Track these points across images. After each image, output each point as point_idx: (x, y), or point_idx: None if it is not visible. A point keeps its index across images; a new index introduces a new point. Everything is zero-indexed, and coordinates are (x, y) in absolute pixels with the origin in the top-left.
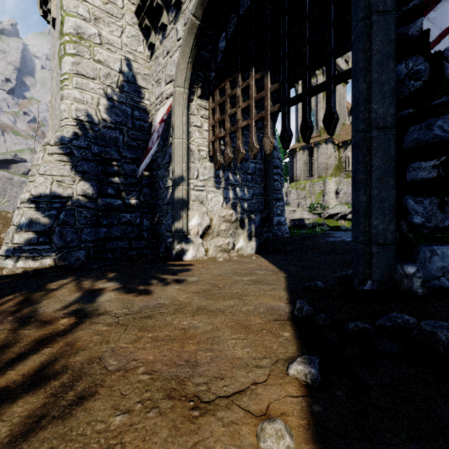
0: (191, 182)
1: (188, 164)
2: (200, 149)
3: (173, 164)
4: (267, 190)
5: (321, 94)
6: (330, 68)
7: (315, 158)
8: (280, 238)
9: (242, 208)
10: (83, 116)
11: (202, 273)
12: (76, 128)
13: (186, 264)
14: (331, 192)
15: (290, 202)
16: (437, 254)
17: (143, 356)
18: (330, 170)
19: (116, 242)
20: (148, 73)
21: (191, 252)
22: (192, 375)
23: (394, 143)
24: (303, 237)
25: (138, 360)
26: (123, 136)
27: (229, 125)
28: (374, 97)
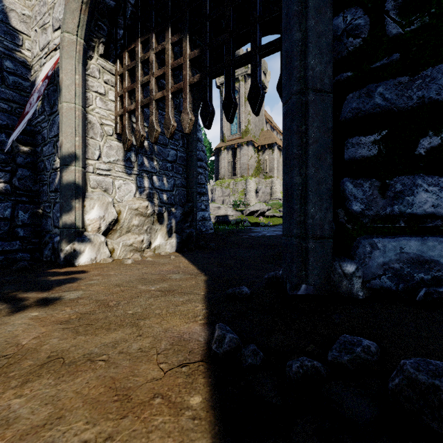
0: (89, 163)
1: (84, 139)
2: (103, 123)
3: (61, 136)
4: (190, 181)
5: (243, 99)
6: (255, 36)
7: (238, 158)
8: (205, 234)
9: (160, 200)
10: None
11: (93, 285)
12: None
13: (77, 271)
14: (252, 191)
15: (215, 199)
16: (378, 248)
17: None
18: (251, 171)
19: None
20: (29, 14)
21: (89, 254)
22: None
23: (332, 112)
24: (227, 233)
25: None
26: None
27: (141, 97)
28: (311, 50)
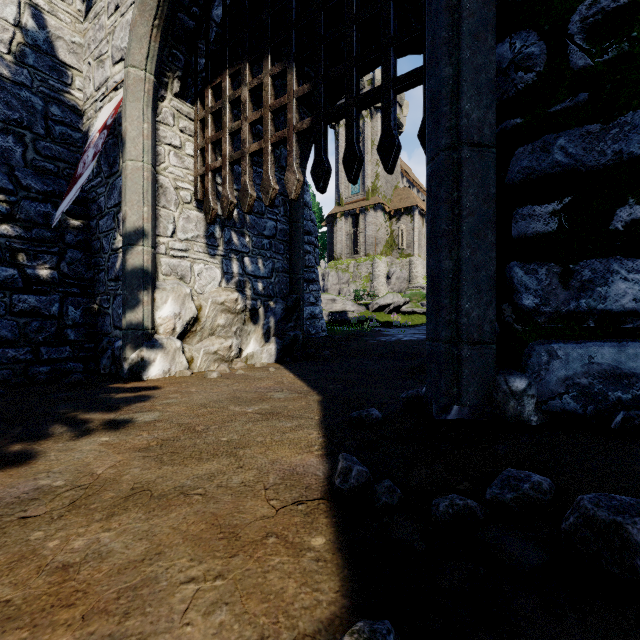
0: (161, 242)
1: (155, 209)
2: (179, 186)
3: (124, 206)
4: (294, 264)
5: (369, 143)
6: (388, 65)
7: (361, 229)
8: (315, 339)
9: (254, 291)
10: None
11: (171, 404)
12: None
13: (147, 387)
14: (381, 276)
15: (328, 288)
16: (558, 357)
17: None
18: (379, 247)
19: (2, 350)
20: (81, 42)
21: (160, 364)
22: None
23: (494, 173)
24: (346, 336)
25: None
26: (25, 149)
27: (230, 150)
28: (466, 91)
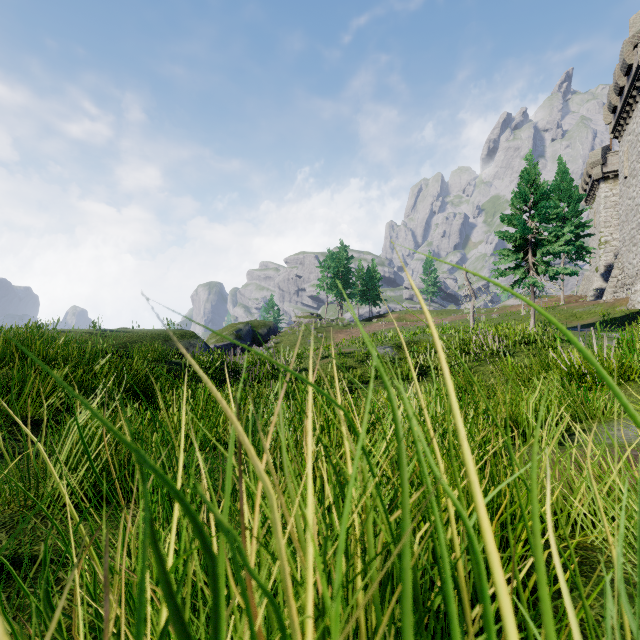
0: None
1: None
2: None
3: None
4: None
5: None
6: None
7: None
8: None
9: None
10: (606, 264)
11: None
12: (604, 268)
13: None
14: None
15: None
16: None
17: None
18: None
19: None
20: None
21: None
22: None
23: None
24: None
25: None
26: None
27: None
28: None
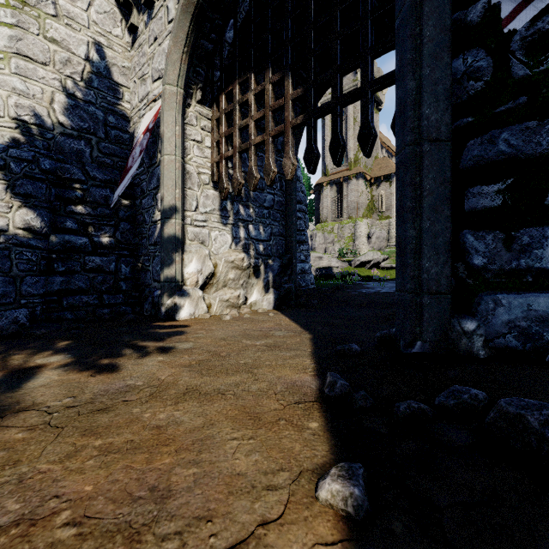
0: (187, 215)
1: (183, 190)
2: (200, 172)
3: (162, 189)
4: (288, 229)
5: (351, 120)
6: (366, 70)
7: (344, 195)
8: (305, 290)
9: (256, 251)
10: (28, 115)
11: (200, 338)
12: (16, 132)
13: (180, 325)
14: (362, 236)
15: (315, 247)
16: (502, 304)
17: (75, 486)
18: (361, 211)
19: (79, 296)
20: (128, 66)
21: (188, 308)
22: (157, 518)
23: (450, 161)
24: (331, 288)
25: (63, 496)
26: (92, 149)
27: (239, 142)
28: (426, 99)
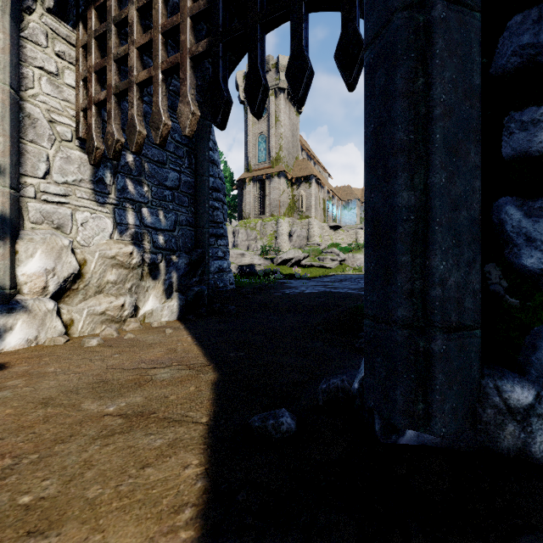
0: (28, 183)
1: (17, 141)
2: (54, 120)
3: None
4: (200, 218)
5: (274, 118)
6: None
7: (267, 193)
8: (222, 292)
9: (154, 244)
10: None
11: None
12: None
13: None
14: (284, 234)
15: (238, 244)
16: None
17: None
18: (283, 209)
19: None
20: None
21: (22, 331)
22: None
23: (479, 52)
24: (253, 289)
25: None
26: None
27: (116, 80)
28: None
